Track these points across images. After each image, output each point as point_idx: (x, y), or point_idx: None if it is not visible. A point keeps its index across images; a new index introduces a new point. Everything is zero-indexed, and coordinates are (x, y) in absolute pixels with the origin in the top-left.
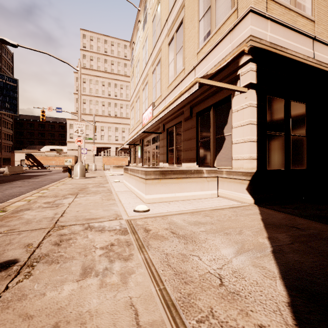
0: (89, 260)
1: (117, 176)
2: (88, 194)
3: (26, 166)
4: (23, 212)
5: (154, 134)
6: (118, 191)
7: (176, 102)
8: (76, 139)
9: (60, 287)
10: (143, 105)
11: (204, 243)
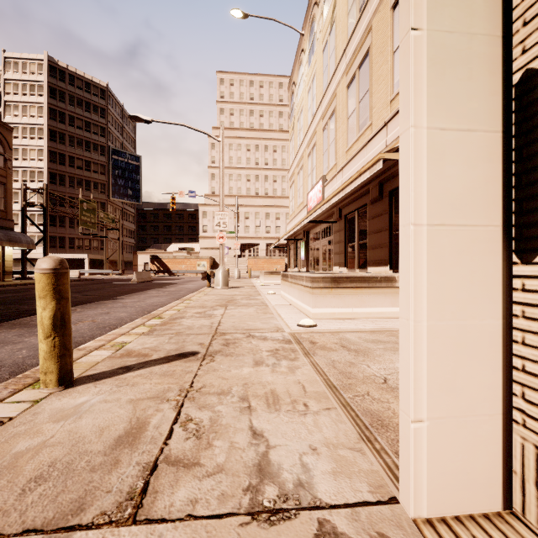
0: (258, 357)
1: (271, 286)
2: (239, 306)
3: (152, 272)
4: (180, 320)
5: (325, 223)
6: (275, 305)
7: (354, 183)
8: (218, 235)
9: (240, 369)
10: (308, 179)
11: (378, 357)
